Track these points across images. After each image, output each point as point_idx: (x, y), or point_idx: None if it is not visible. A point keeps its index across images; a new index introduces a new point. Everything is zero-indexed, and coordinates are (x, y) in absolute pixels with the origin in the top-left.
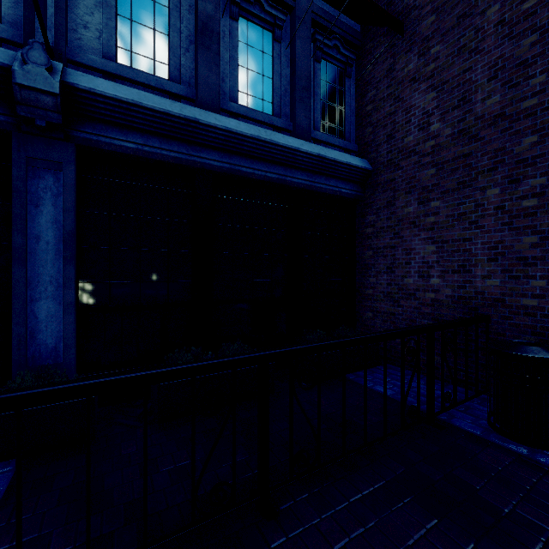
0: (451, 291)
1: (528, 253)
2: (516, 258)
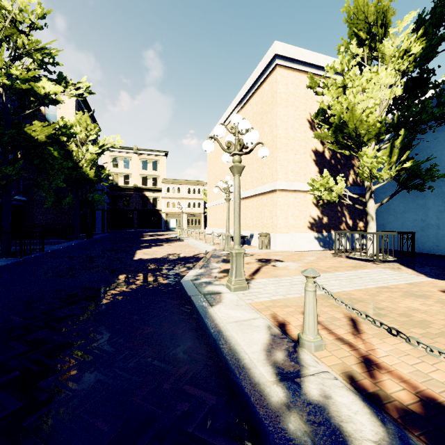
0: (45, 223)
1: (55, 218)
2: (54, 219)
